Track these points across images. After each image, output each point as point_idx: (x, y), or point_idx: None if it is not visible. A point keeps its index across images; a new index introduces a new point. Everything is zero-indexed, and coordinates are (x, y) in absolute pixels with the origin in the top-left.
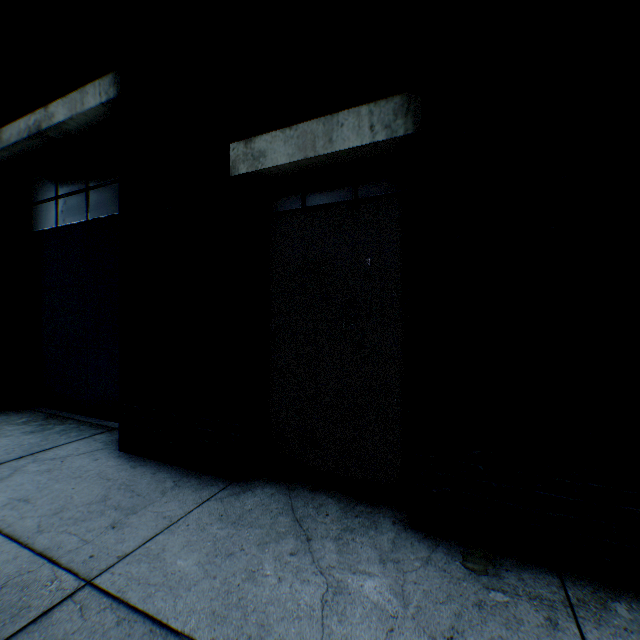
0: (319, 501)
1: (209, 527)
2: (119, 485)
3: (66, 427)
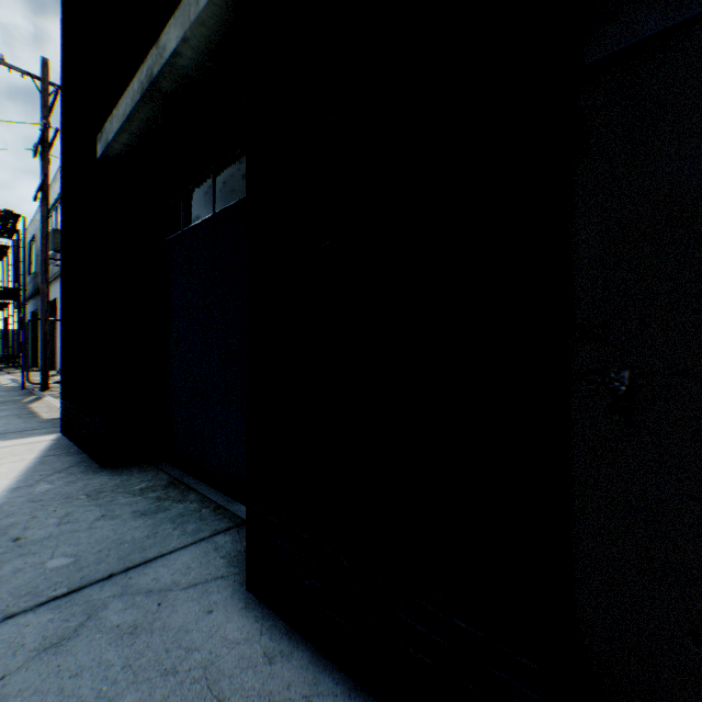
0: None
1: None
2: None
3: (184, 508)
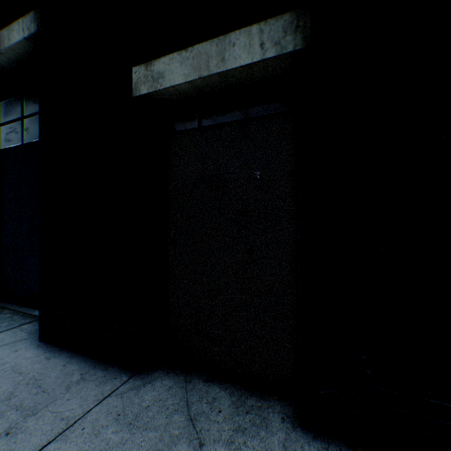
0: (213, 394)
1: (104, 431)
2: (29, 379)
3: (1, 317)
